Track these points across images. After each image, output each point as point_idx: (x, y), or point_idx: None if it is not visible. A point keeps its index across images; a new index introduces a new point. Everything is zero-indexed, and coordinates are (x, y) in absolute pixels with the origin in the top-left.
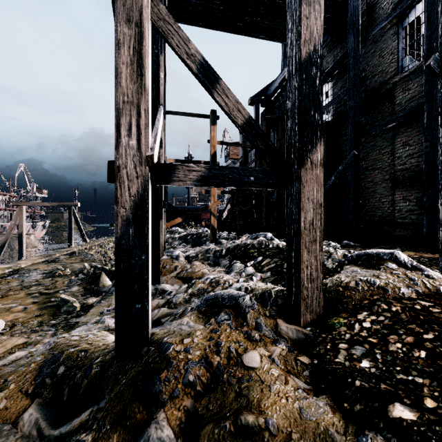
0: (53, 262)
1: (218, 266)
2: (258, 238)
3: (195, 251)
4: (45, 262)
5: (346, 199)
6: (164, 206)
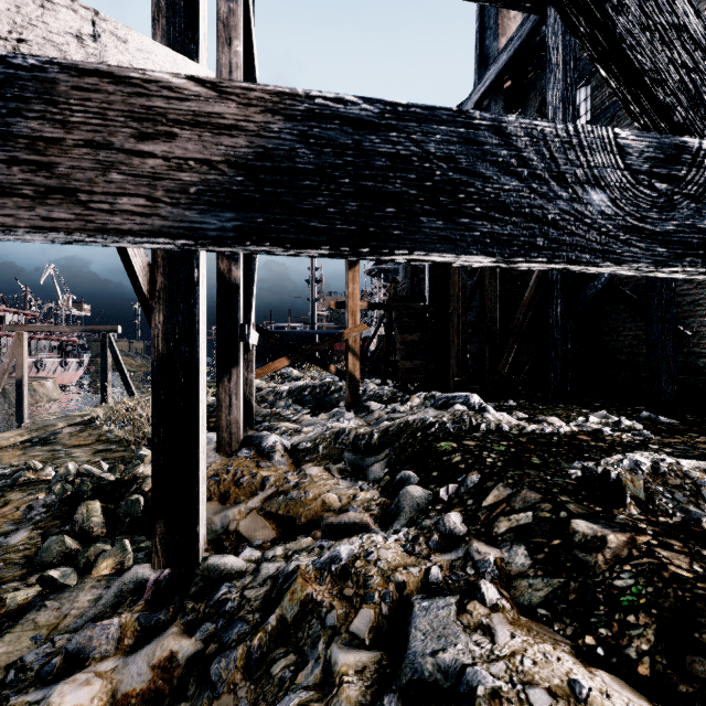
0: (40, 445)
1: (363, 482)
2: (452, 407)
3: (314, 431)
4: (27, 443)
5: (623, 318)
6: (242, 338)
